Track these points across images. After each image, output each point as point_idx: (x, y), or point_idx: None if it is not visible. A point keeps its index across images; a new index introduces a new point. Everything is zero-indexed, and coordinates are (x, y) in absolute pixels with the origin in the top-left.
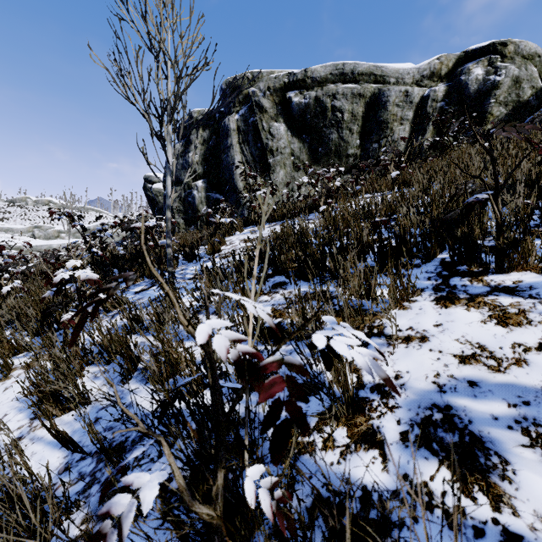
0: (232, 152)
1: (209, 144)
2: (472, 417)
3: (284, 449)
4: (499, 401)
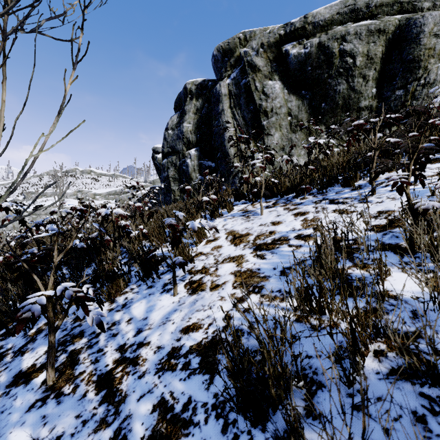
0: (223, 118)
1: (202, 112)
2: None
3: None
4: None
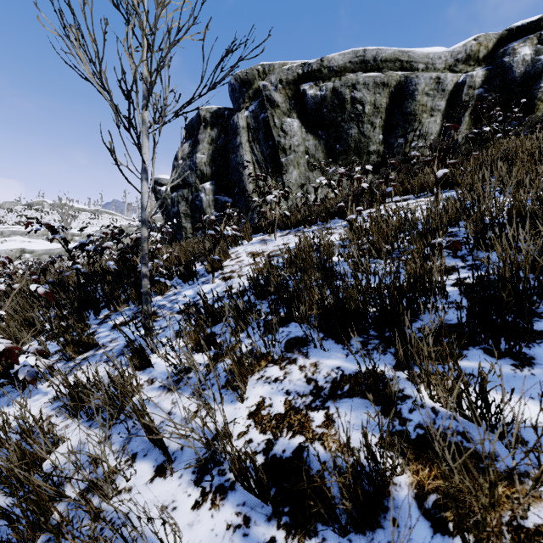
0: (241, 152)
1: (217, 143)
2: None
3: None
4: None
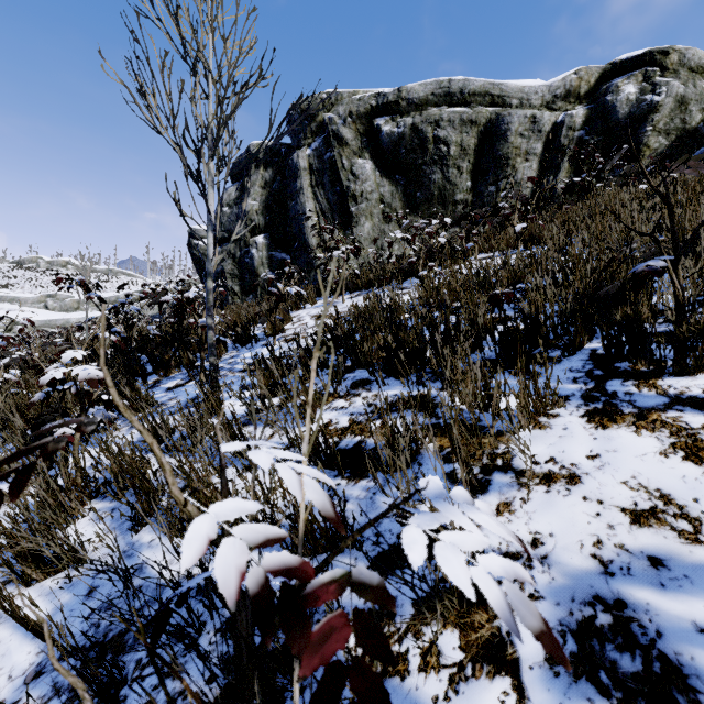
0: (302, 198)
1: (272, 187)
2: (661, 624)
3: None
4: (703, 598)
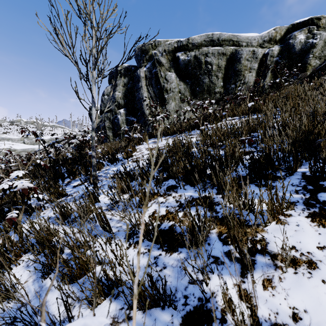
0: (142, 91)
1: (128, 86)
2: None
3: None
4: None
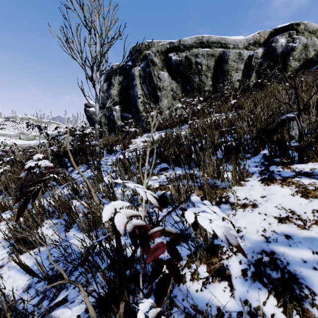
0: (136, 89)
1: (123, 84)
2: (288, 260)
3: (165, 295)
4: (306, 250)
